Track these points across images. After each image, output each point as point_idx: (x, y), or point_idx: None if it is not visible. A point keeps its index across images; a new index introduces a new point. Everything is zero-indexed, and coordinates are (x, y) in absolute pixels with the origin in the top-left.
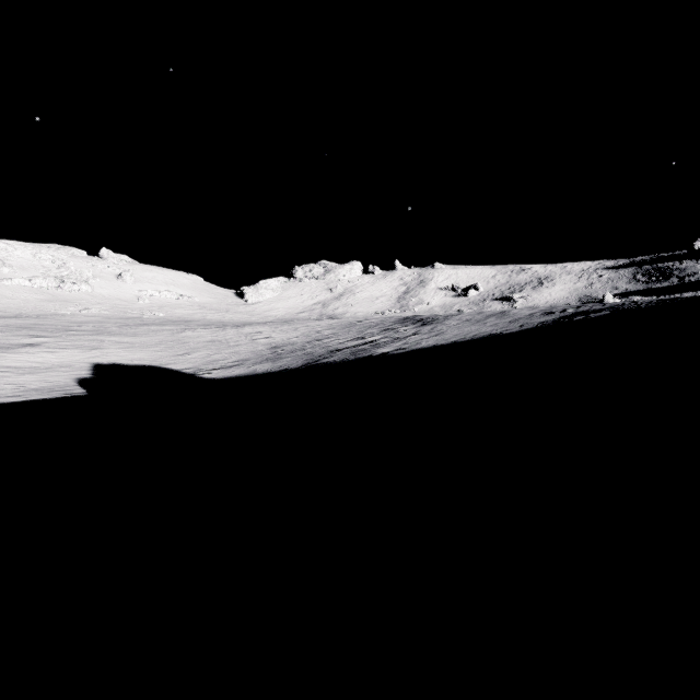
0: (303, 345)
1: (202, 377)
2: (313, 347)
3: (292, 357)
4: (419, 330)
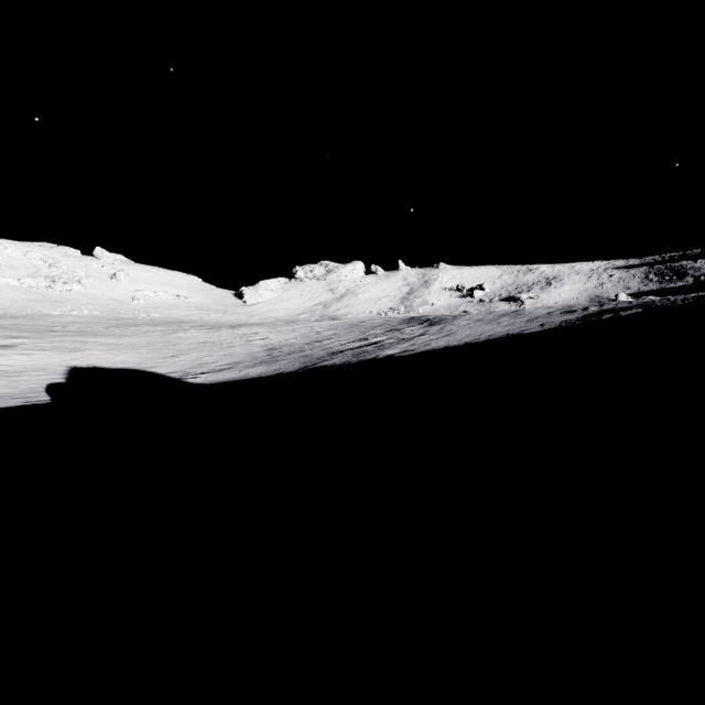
0: (301, 346)
1: (188, 382)
2: (312, 348)
3: (289, 359)
4: (427, 331)
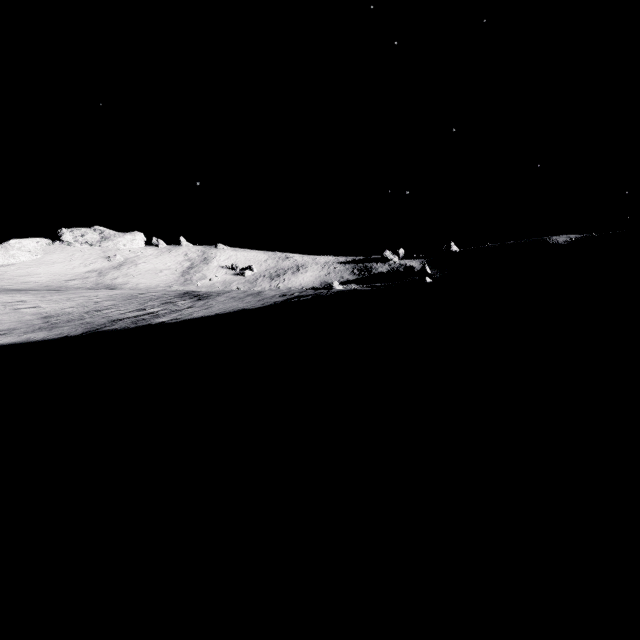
0: (81, 315)
1: None
2: (92, 317)
3: (70, 326)
4: (194, 304)
